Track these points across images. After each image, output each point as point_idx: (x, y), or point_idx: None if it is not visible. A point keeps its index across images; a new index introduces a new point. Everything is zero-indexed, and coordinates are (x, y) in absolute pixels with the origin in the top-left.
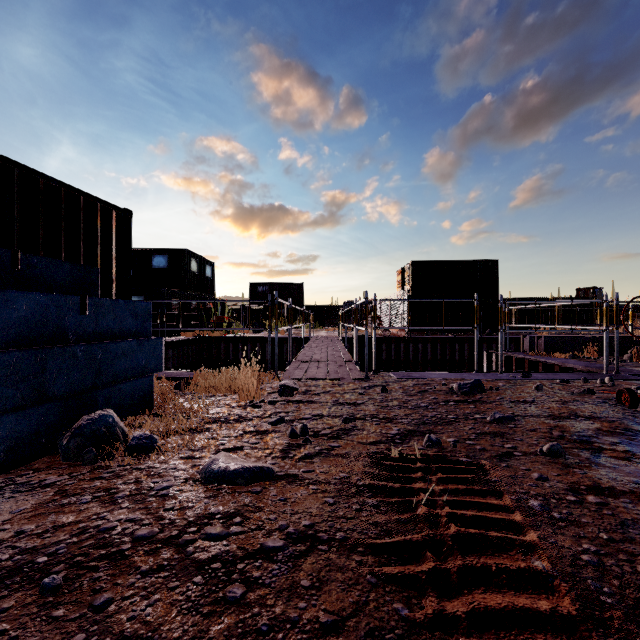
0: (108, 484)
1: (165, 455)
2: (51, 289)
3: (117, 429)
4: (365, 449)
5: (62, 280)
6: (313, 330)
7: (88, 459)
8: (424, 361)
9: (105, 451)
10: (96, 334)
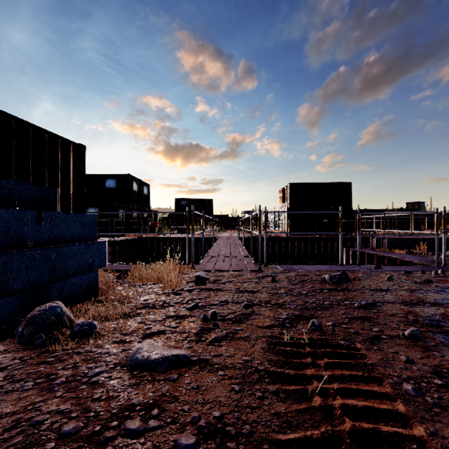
0: (50, 369)
1: (101, 340)
2: (15, 205)
3: (64, 317)
4: (262, 332)
5: (27, 197)
6: (220, 232)
7: (38, 344)
8: (299, 254)
9: (53, 336)
10: (51, 240)
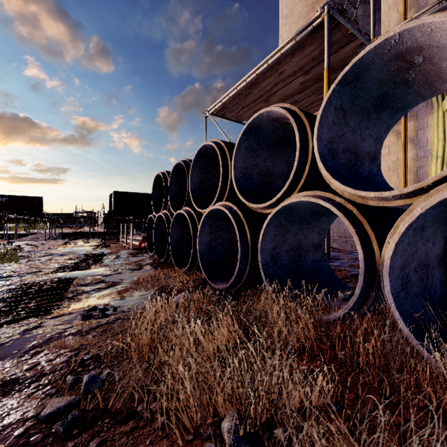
0: None
1: None
2: None
3: None
4: None
5: None
6: (43, 229)
7: None
8: None
9: None
10: None
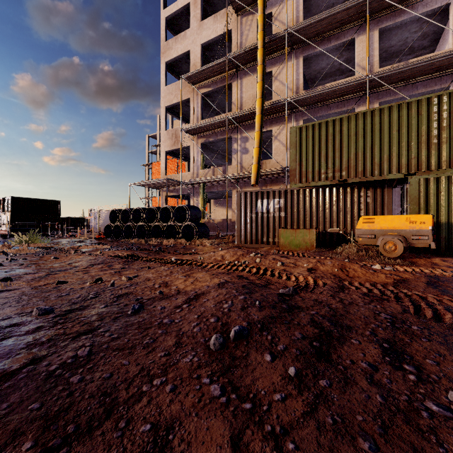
0: None
1: None
2: None
3: None
4: None
5: None
6: None
7: None
8: None
9: None
10: None
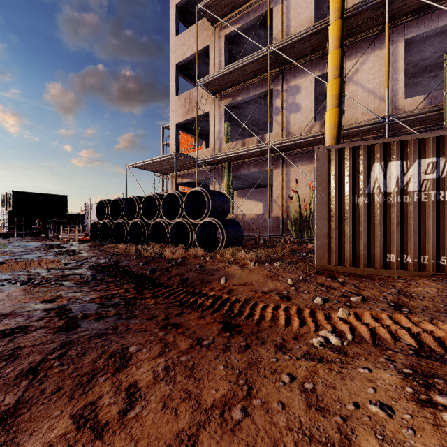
0: None
1: None
2: None
3: None
4: None
5: None
6: None
7: None
8: None
9: None
10: None
